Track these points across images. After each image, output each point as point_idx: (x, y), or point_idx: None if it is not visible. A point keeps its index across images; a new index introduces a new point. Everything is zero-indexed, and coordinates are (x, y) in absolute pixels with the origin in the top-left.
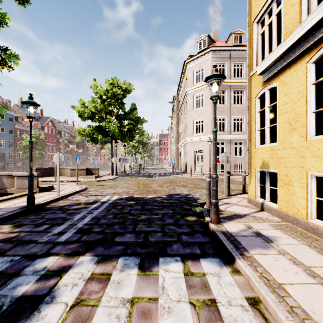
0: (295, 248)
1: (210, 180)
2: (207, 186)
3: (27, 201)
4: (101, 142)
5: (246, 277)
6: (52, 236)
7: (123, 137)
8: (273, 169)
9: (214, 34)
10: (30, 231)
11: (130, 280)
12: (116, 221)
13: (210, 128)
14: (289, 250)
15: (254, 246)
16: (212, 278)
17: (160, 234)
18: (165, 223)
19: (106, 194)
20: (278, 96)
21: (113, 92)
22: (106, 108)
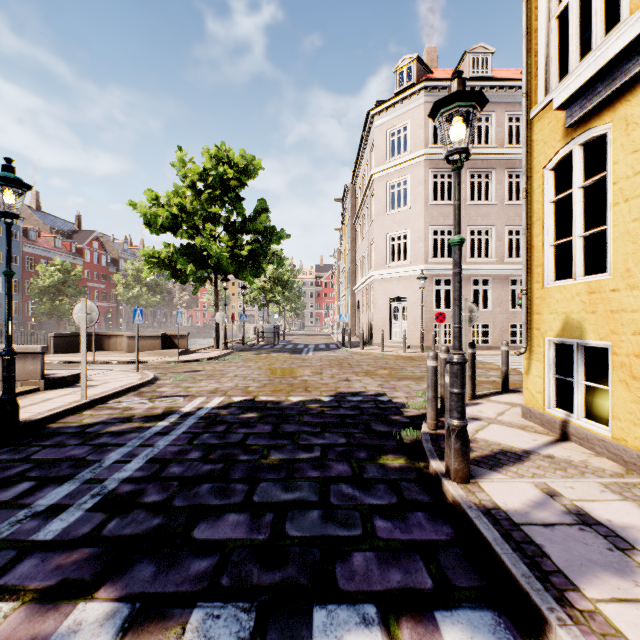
0: None
1: (436, 366)
2: (428, 380)
3: None
4: (195, 280)
5: None
6: (27, 521)
7: (240, 269)
8: (596, 339)
9: (430, 56)
10: None
11: None
12: (206, 469)
13: (422, 250)
14: None
15: (587, 564)
16: None
17: (316, 515)
18: (329, 476)
19: (197, 394)
20: (614, 157)
21: (218, 174)
22: (205, 209)
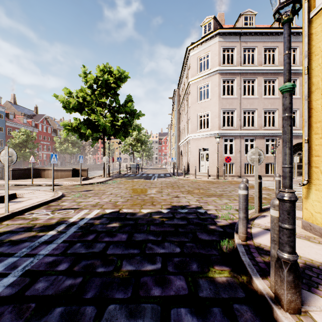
0: None
1: (246, 194)
2: (240, 205)
3: None
4: (92, 139)
5: None
6: None
7: (117, 133)
8: None
9: (220, 18)
10: None
11: None
12: (66, 285)
13: (217, 122)
14: None
15: None
16: None
17: None
18: (169, 294)
19: (84, 207)
20: None
21: (104, 79)
22: (98, 100)
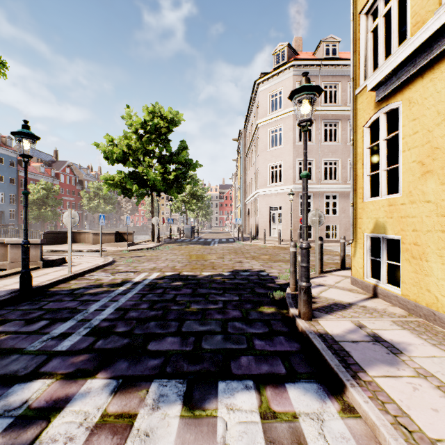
0: (442, 364)
1: (295, 251)
2: (290, 260)
3: (19, 282)
4: (137, 195)
5: (369, 424)
6: (49, 341)
7: (169, 188)
8: (393, 234)
9: (297, 43)
10: (16, 332)
11: (167, 428)
12: (152, 314)
13: (292, 175)
14: (433, 369)
15: (373, 360)
16: (310, 424)
17: (220, 338)
18: (227, 317)
19: (142, 270)
20: (402, 122)
21: (153, 124)
22: (144, 147)
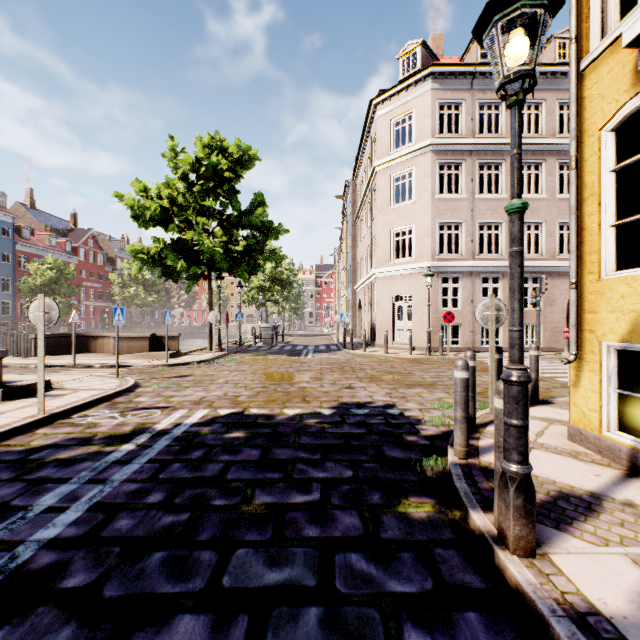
0: None
1: (466, 378)
2: (457, 396)
3: None
4: (187, 278)
5: None
6: None
7: (235, 266)
8: None
9: (435, 43)
10: None
11: None
12: (165, 523)
13: (428, 246)
14: None
15: None
16: None
17: (313, 619)
18: (332, 536)
19: (178, 405)
20: None
21: (211, 164)
22: (198, 203)
